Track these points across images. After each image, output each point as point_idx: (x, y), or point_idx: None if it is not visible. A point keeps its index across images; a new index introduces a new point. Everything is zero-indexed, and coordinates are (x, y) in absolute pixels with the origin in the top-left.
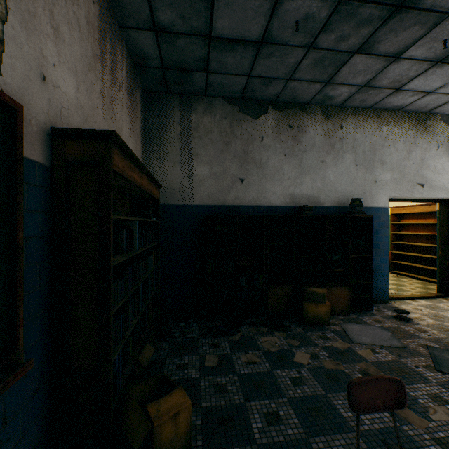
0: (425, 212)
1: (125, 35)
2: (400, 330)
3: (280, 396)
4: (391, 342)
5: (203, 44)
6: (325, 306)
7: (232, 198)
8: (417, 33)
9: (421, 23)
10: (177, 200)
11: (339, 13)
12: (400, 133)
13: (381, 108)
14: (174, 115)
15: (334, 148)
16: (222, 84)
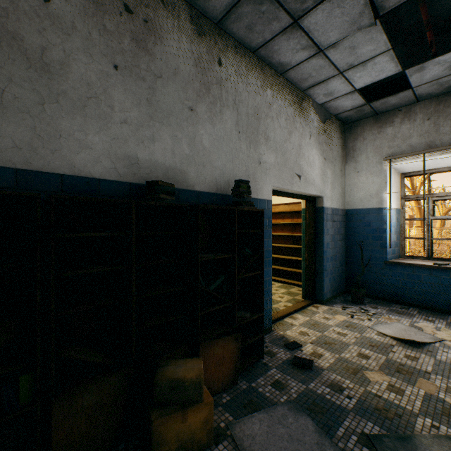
0: (283, 212)
1: None
2: (316, 401)
3: None
4: None
5: None
6: (202, 408)
7: None
8: None
9: None
10: None
11: None
12: (283, 106)
13: (266, 60)
14: None
15: (210, 92)
16: None
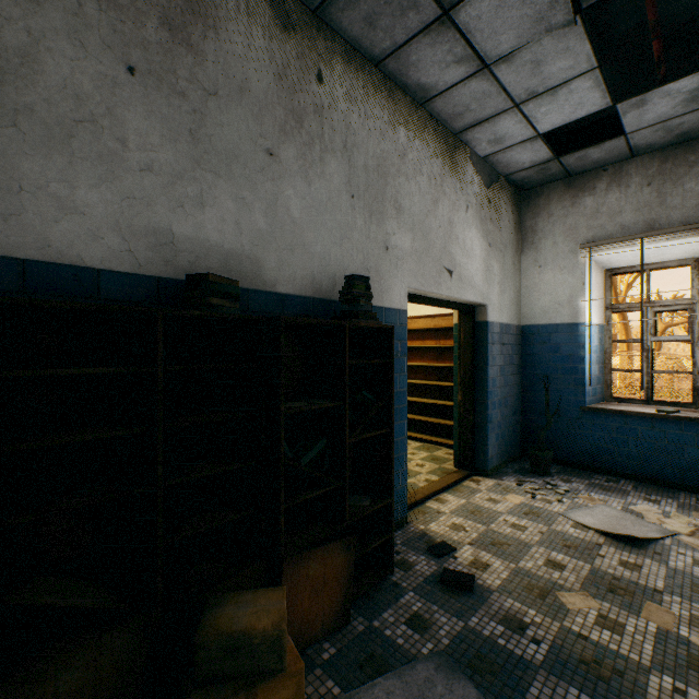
0: (424, 330)
1: None
2: (483, 651)
3: None
4: None
5: None
6: (284, 683)
7: None
8: None
9: None
10: None
11: None
12: (425, 156)
13: (397, 79)
14: None
15: (302, 126)
16: None
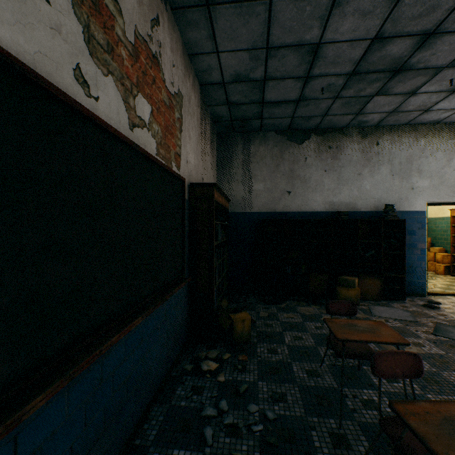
0: None
1: (210, 109)
2: (421, 313)
3: (305, 331)
4: (406, 318)
5: (258, 106)
6: (354, 290)
7: (281, 207)
8: (422, 80)
9: (422, 75)
10: (240, 209)
11: (352, 80)
12: (439, 143)
13: (417, 123)
14: (238, 148)
15: (370, 162)
16: (273, 124)
